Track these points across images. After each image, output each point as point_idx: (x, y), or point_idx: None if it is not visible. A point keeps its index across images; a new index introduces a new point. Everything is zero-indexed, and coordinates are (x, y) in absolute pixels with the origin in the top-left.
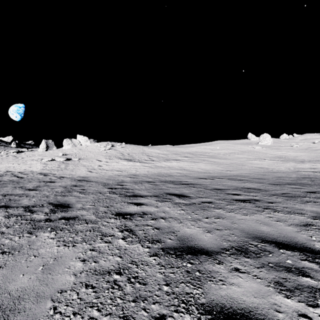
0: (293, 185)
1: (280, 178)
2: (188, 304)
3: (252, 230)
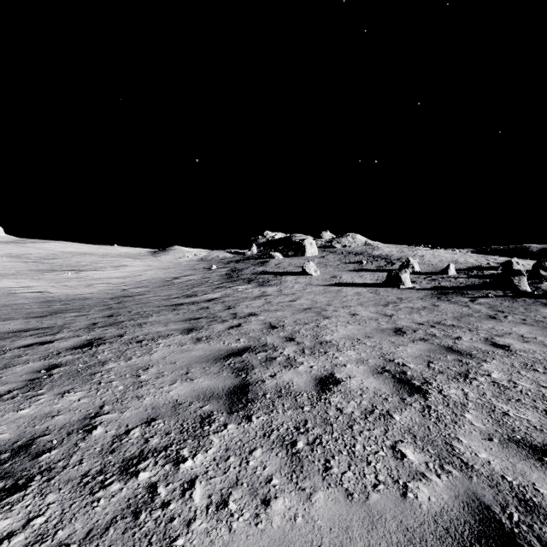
0: (67, 313)
1: (15, 307)
2: (320, 398)
3: (198, 358)
